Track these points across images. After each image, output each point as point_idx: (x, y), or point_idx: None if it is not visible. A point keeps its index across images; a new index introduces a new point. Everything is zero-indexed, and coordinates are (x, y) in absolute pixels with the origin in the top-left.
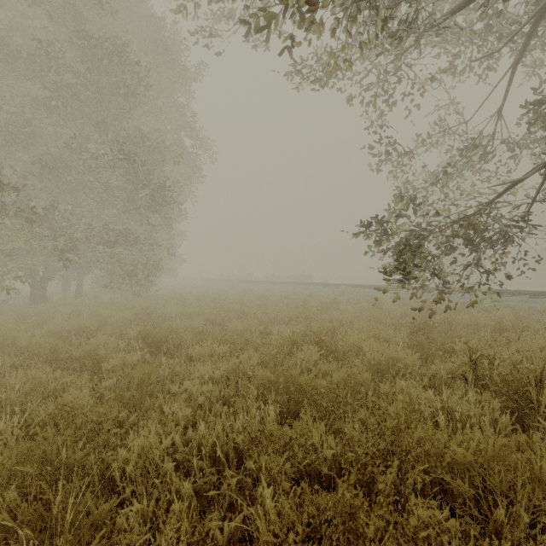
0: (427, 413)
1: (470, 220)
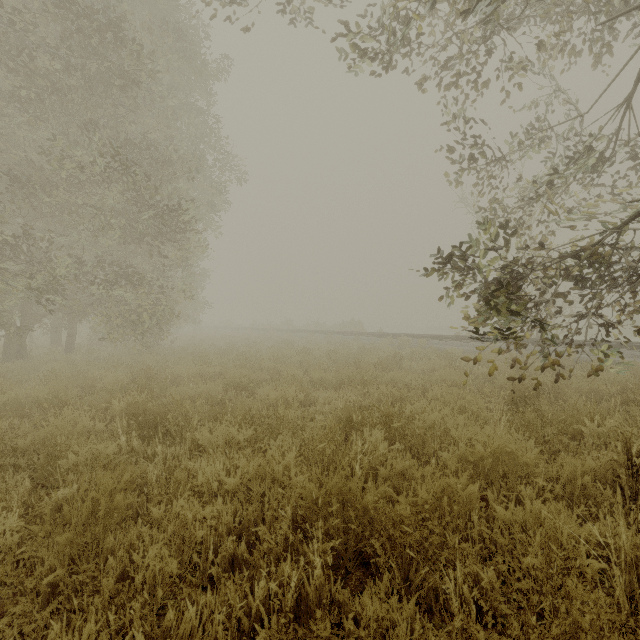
0: (594, 570)
1: (592, 248)
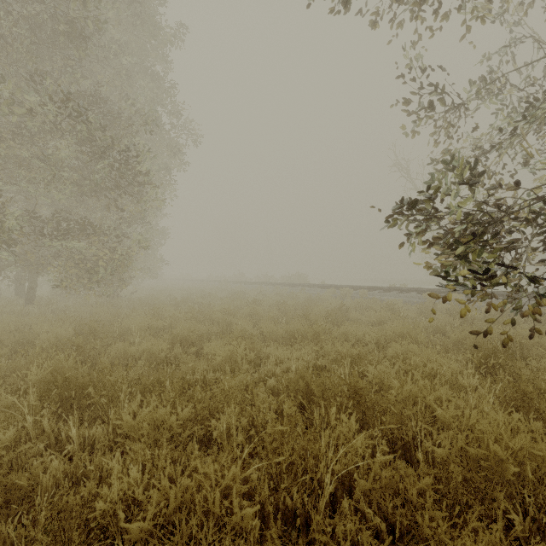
0: None
1: None
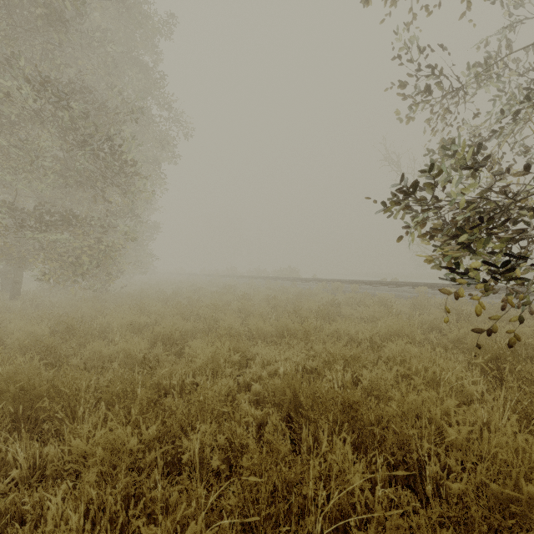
0: None
1: None
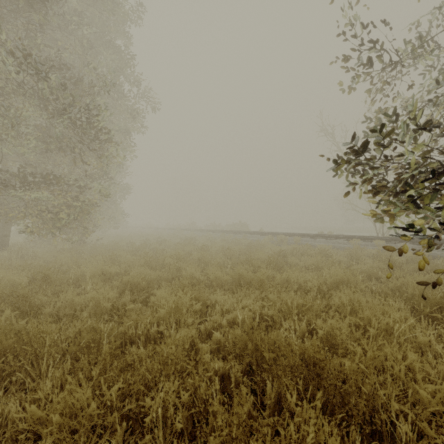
0: None
1: None
